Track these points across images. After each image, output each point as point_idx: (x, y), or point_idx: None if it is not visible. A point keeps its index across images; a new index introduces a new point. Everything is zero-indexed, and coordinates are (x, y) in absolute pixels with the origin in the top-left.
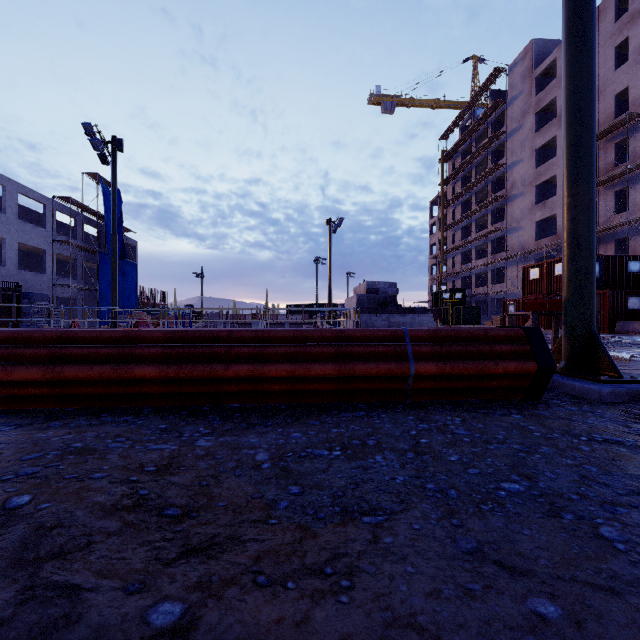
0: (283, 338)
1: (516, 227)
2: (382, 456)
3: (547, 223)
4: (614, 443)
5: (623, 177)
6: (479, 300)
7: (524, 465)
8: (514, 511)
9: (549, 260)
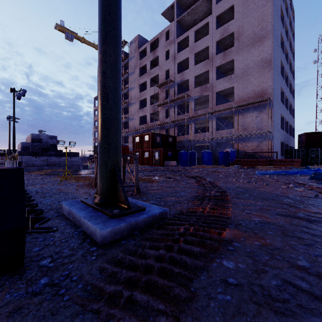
0: None
1: (132, 118)
2: None
3: (144, 118)
4: None
5: (168, 104)
6: None
7: None
8: None
9: (143, 133)
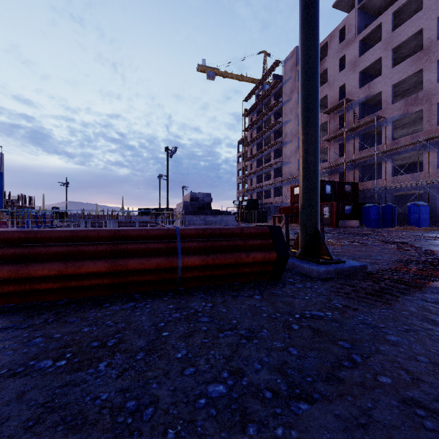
0: (57, 238)
1: (287, 161)
2: (108, 361)
3: None
4: (317, 318)
5: (343, 136)
6: (267, 207)
7: (240, 355)
8: (201, 432)
9: None
